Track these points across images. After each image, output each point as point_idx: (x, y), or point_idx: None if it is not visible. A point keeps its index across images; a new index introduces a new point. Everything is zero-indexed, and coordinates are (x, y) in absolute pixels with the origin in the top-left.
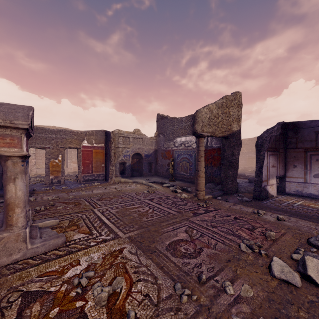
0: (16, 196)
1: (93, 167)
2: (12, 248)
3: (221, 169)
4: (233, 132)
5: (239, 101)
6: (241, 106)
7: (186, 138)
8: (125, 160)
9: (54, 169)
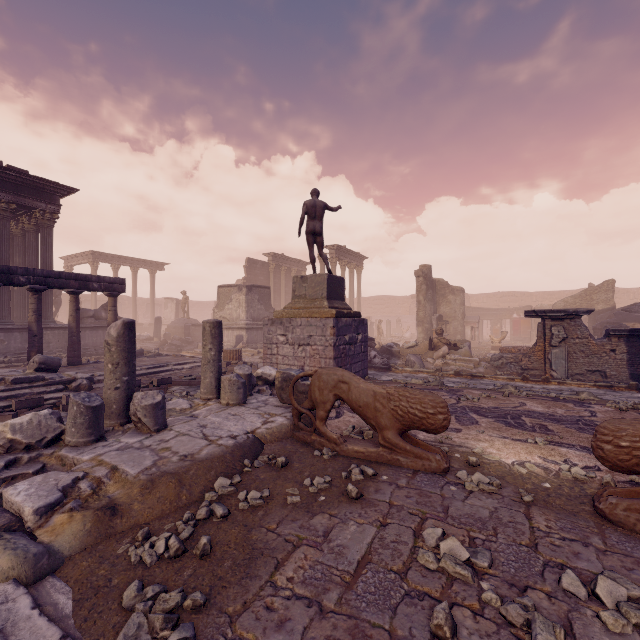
0: (476, 335)
1: (521, 332)
2: (475, 344)
3: None
4: (595, 311)
5: (608, 287)
6: (612, 290)
7: None
8: None
9: (495, 332)
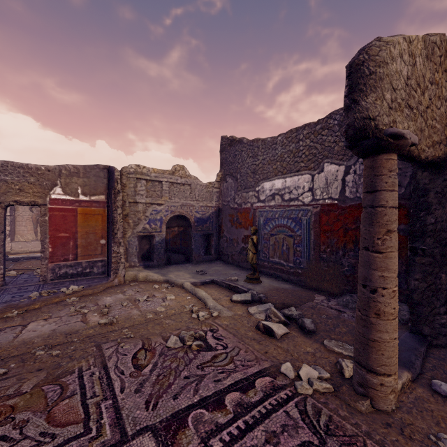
0: None
1: (78, 246)
2: None
3: (409, 264)
4: None
5: None
6: None
7: (285, 182)
8: (151, 231)
9: None
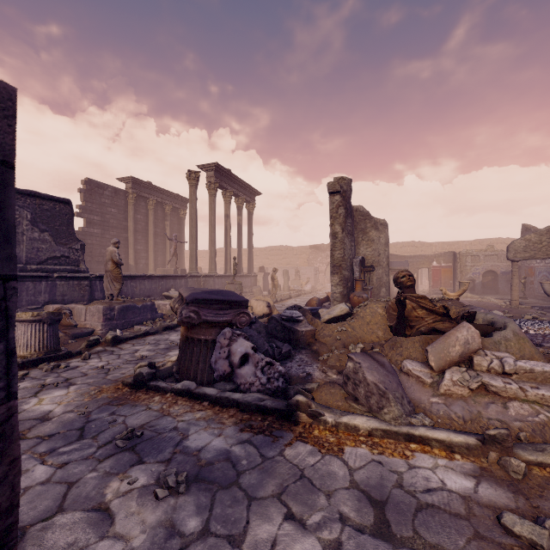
0: None
1: (441, 283)
2: None
3: None
4: None
5: None
6: None
7: None
8: (474, 278)
9: None
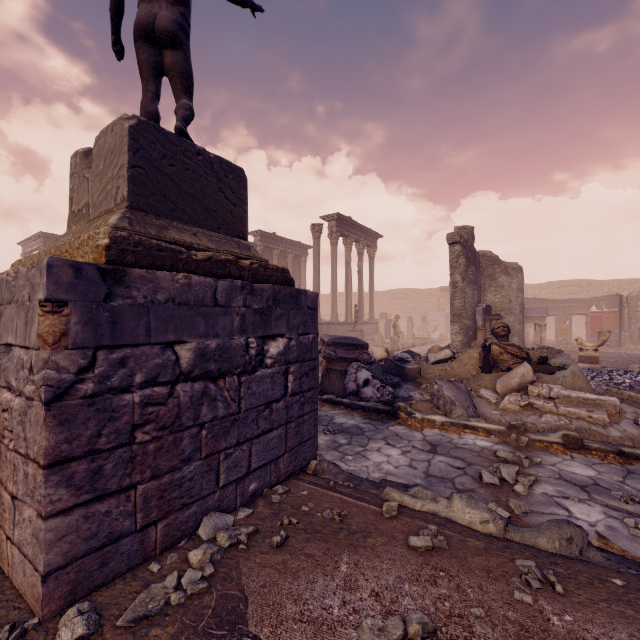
0: (543, 336)
1: None
2: None
3: None
4: None
5: None
6: None
7: None
8: None
9: (562, 333)
